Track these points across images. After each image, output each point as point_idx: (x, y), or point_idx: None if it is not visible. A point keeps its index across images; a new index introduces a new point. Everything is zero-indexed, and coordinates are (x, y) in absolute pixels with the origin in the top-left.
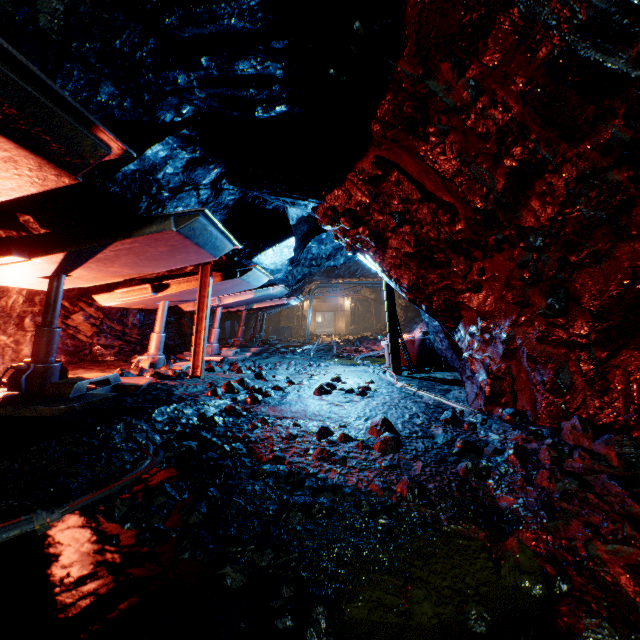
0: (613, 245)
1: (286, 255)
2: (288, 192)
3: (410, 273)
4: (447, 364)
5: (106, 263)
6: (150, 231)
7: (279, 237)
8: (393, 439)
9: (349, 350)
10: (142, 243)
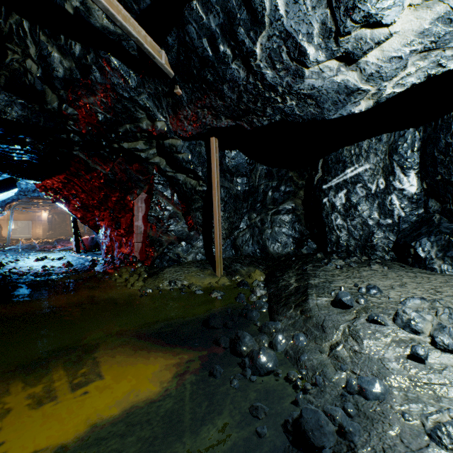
0: (126, 214)
1: (10, 195)
2: (21, 176)
3: (81, 213)
4: None
5: None
6: None
7: (9, 189)
8: (70, 264)
9: (49, 247)
10: None
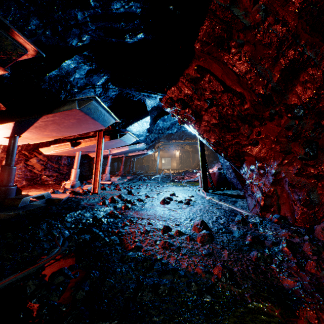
0: None
1: (145, 126)
2: (145, 89)
3: (215, 135)
4: (233, 186)
5: (41, 129)
6: (63, 109)
7: (141, 116)
8: (208, 235)
9: (179, 178)
10: (60, 117)
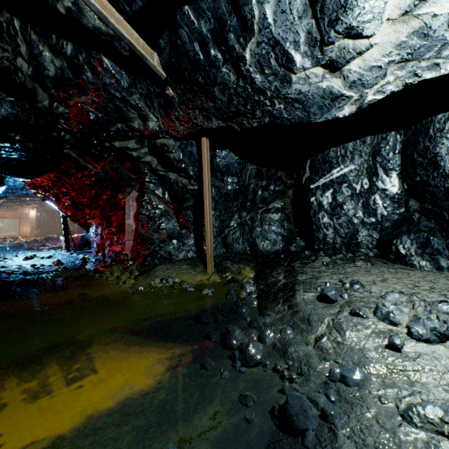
0: (117, 212)
1: None
2: (10, 174)
3: (71, 211)
4: None
5: None
6: None
7: None
8: (61, 262)
9: (38, 245)
10: None
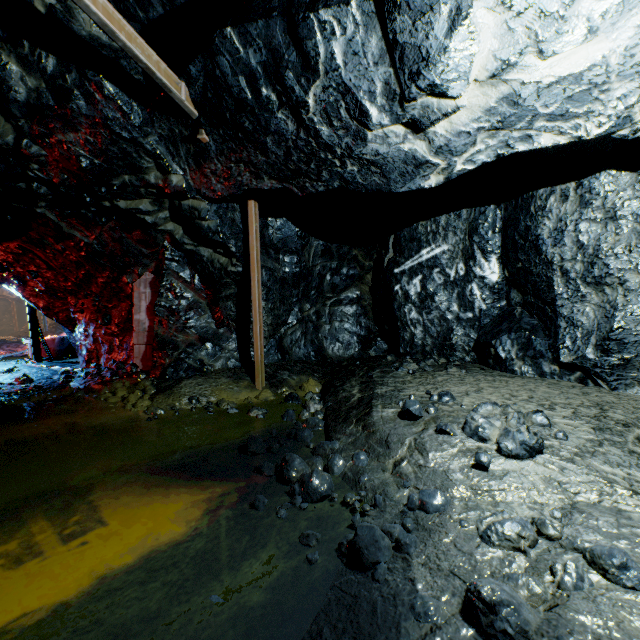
0: (120, 303)
1: None
2: None
3: (45, 300)
4: None
5: None
6: None
7: None
8: (29, 378)
9: None
10: None
